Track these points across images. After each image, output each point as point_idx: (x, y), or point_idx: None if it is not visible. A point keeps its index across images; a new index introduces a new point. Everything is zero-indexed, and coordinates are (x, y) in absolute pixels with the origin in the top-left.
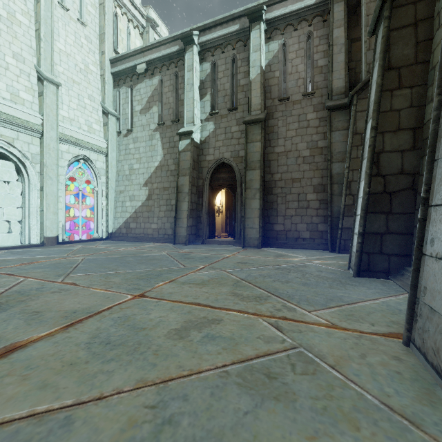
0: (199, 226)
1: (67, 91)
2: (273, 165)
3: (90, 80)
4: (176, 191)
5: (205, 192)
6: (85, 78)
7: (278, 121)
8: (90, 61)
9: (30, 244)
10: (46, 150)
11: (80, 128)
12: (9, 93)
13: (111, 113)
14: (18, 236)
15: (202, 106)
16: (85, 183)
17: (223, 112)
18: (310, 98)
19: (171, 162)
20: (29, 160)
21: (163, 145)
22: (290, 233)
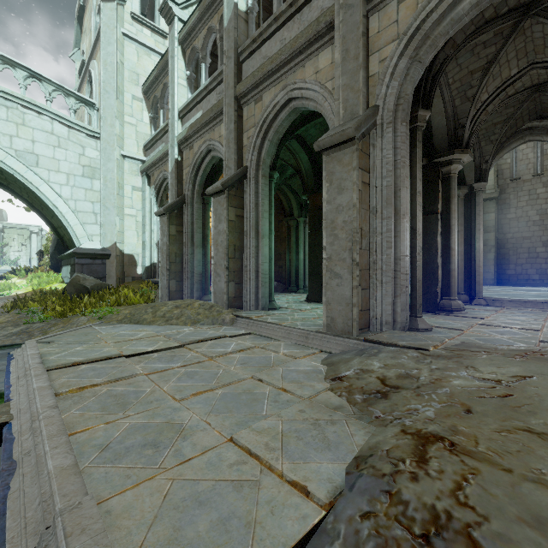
0: None
1: None
2: (505, 227)
3: None
4: None
5: None
6: None
7: (510, 195)
8: None
9: None
10: None
11: None
12: None
13: None
14: None
15: None
16: None
17: None
18: (539, 177)
19: None
20: None
21: None
22: (521, 276)
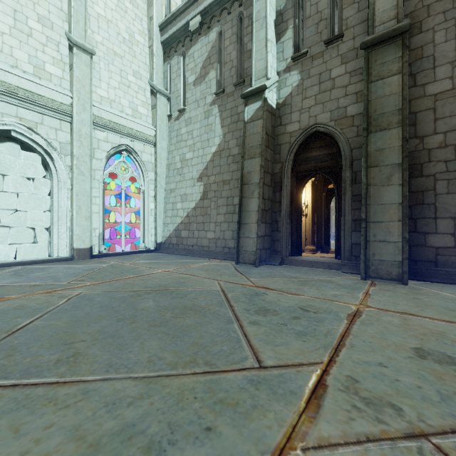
0: (276, 236)
1: (106, 65)
2: (424, 120)
3: (136, 53)
4: (240, 183)
5: (285, 182)
6: (130, 50)
7: (434, 34)
8: (136, 29)
9: (59, 257)
10: (76, 137)
11: (122, 112)
12: (31, 66)
13: (160, 91)
14: (46, 247)
15: (279, 51)
16: (130, 181)
17: (315, 50)
18: None
19: (233, 144)
20: (56, 151)
21: (222, 121)
22: None
